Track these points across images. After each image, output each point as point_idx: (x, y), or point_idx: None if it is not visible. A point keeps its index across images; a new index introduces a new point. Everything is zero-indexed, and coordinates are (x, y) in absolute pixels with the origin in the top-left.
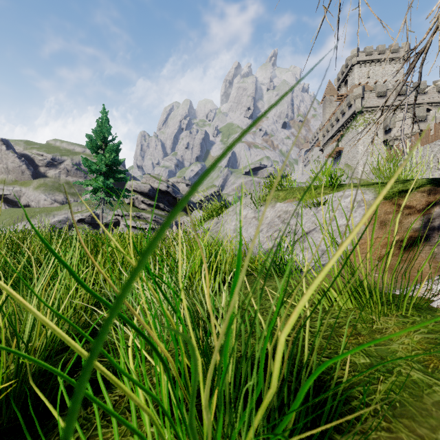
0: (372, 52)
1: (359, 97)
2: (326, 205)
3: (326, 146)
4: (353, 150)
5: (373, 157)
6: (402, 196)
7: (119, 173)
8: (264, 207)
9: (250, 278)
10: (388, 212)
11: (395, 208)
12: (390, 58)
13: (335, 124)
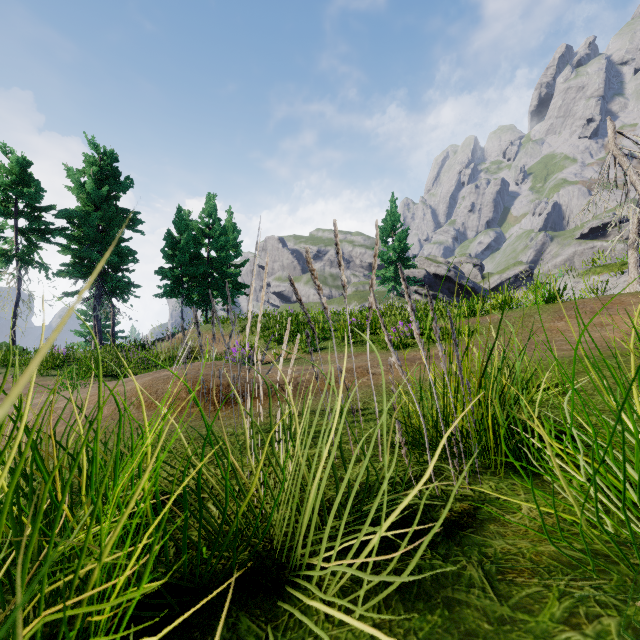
0: None
1: None
2: (626, 274)
3: None
4: None
5: None
6: None
7: (408, 260)
8: (581, 279)
9: None
10: None
11: None
12: None
13: None
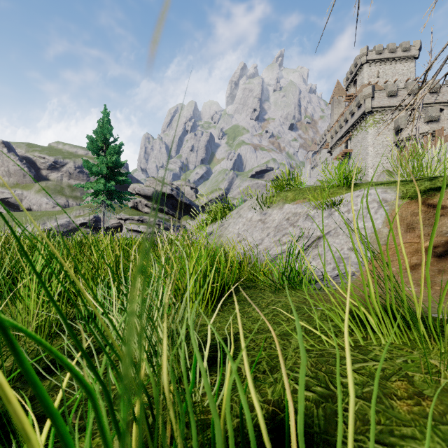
0: (382, 51)
1: (369, 97)
2: (341, 206)
3: (335, 147)
4: (363, 152)
5: (394, 152)
6: (431, 195)
7: (121, 175)
8: (271, 209)
9: (255, 291)
10: (416, 213)
11: (424, 209)
12: (401, 56)
13: (344, 125)
